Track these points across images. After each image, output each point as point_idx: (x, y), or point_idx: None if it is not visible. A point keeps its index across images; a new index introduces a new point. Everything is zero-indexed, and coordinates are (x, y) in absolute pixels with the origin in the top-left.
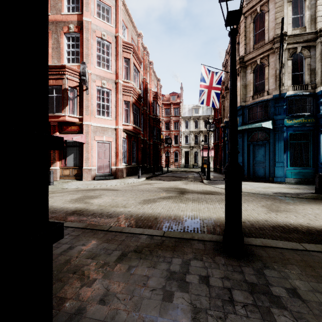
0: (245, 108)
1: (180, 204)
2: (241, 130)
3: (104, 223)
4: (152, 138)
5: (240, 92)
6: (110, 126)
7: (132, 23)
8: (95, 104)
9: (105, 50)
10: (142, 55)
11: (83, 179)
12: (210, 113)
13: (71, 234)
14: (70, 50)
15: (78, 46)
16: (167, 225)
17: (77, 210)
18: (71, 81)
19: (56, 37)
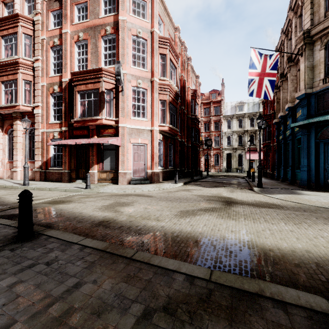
0: (311, 96)
1: (228, 220)
2: (306, 125)
3: (131, 243)
4: (190, 140)
5: (305, 76)
6: (145, 128)
7: (169, 17)
8: (130, 106)
9: (141, 47)
10: (179, 51)
11: (118, 183)
12: (257, 110)
13: (85, 258)
14: (107, 52)
15: (114, 48)
16: (214, 254)
17: (104, 220)
18: (107, 83)
19: (94, 42)
